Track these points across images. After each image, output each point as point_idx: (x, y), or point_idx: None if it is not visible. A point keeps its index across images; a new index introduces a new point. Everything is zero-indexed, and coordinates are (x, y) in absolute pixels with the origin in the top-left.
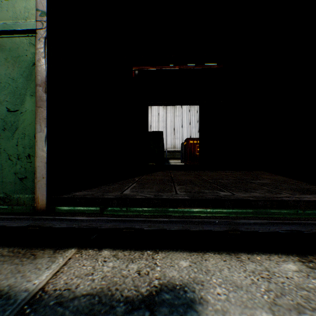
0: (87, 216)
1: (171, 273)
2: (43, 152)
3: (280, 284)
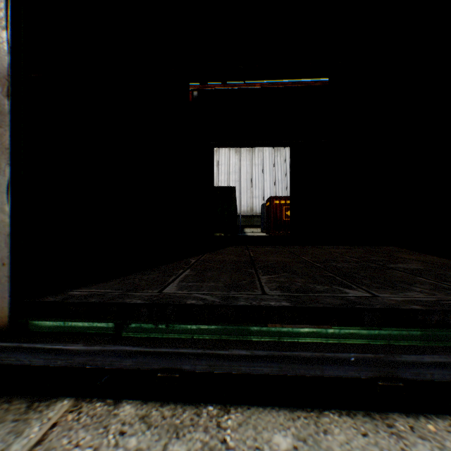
0: (87, 343)
1: None
2: (4, 215)
3: None
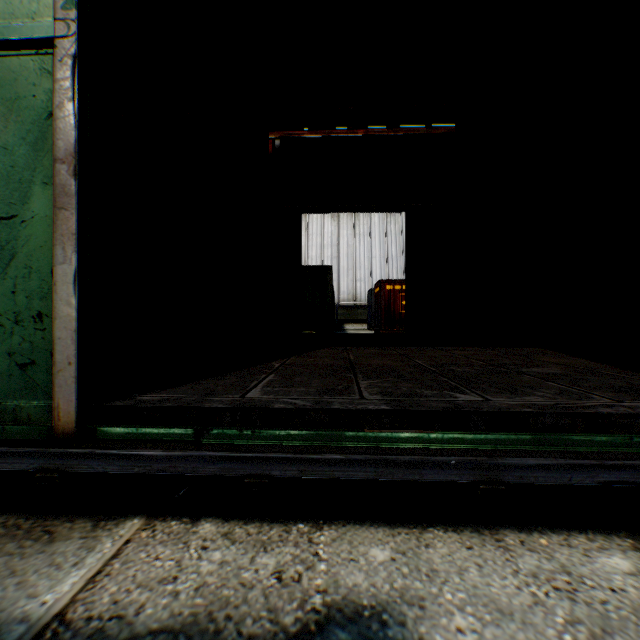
0: (166, 449)
1: (351, 577)
2: (70, 308)
3: (598, 605)
